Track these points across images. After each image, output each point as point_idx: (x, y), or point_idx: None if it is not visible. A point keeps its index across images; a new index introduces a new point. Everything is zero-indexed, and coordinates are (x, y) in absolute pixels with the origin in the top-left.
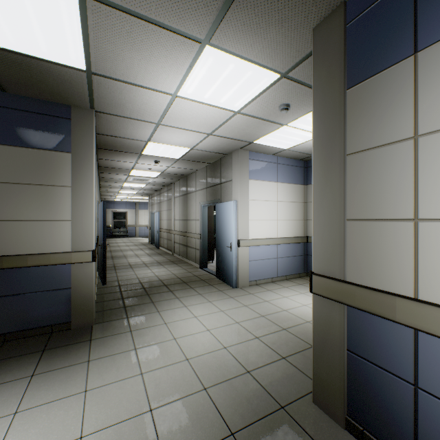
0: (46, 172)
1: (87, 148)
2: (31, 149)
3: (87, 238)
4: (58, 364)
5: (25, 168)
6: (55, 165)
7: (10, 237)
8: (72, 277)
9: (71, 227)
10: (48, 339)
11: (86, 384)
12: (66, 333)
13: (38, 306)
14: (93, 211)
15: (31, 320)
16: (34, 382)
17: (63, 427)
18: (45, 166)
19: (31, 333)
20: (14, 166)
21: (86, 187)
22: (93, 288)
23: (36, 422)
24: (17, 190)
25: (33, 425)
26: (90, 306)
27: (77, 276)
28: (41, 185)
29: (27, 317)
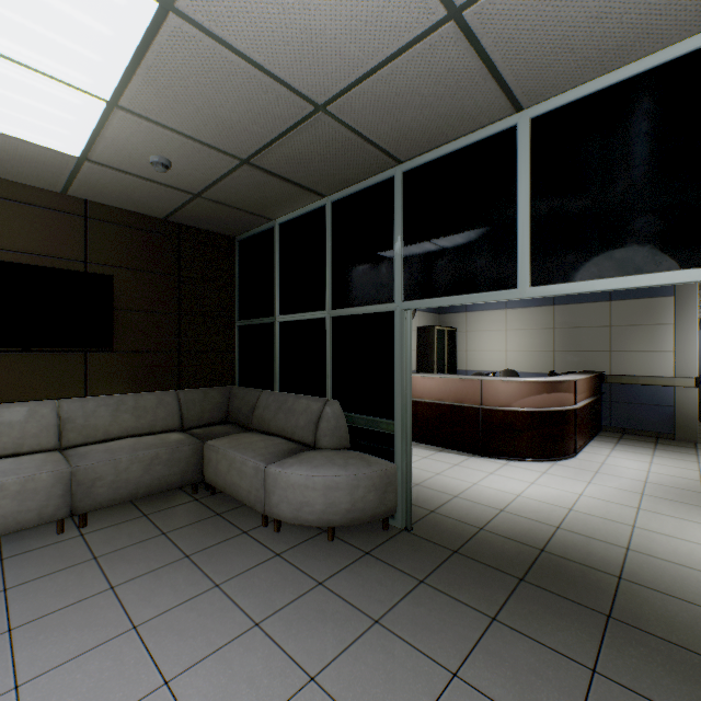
0: (651, 314)
1: (689, 290)
2: (640, 299)
3: (689, 366)
4: (670, 449)
5: (636, 314)
6: (659, 308)
7: (626, 363)
8: (674, 398)
9: (673, 357)
10: (655, 439)
11: (696, 460)
12: (669, 441)
13: (645, 415)
14: (695, 343)
15: (640, 424)
16: (656, 450)
17: (685, 466)
18: (650, 310)
19: (641, 433)
20: (628, 314)
21: (687, 323)
22: (695, 411)
23: (667, 460)
24: (630, 330)
25: (665, 460)
26: (692, 426)
27: (679, 398)
28: (648, 325)
29: (637, 421)
